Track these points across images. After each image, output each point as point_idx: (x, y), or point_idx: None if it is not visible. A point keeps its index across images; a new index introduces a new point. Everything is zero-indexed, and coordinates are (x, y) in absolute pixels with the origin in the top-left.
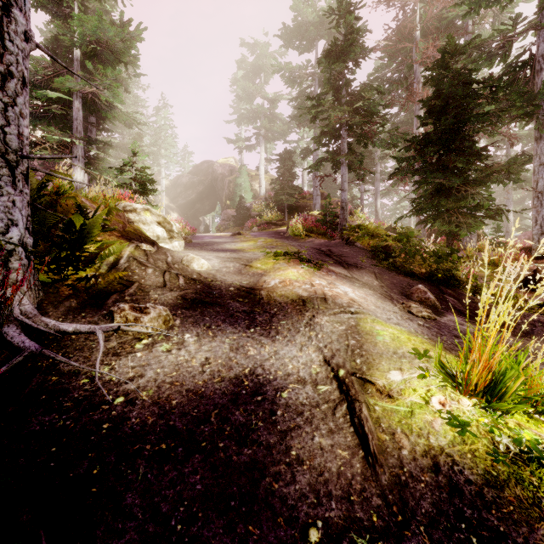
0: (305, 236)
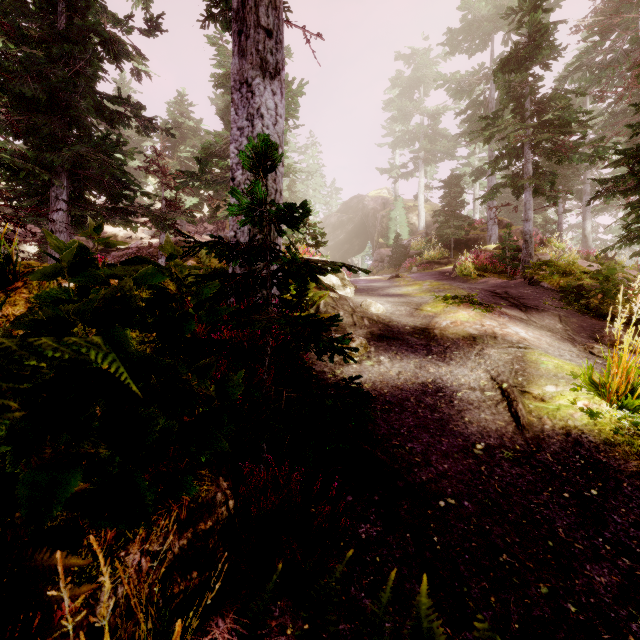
0: (477, 276)
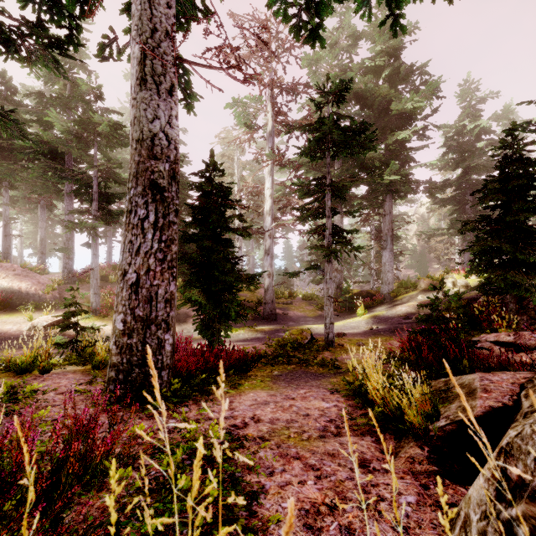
0: None
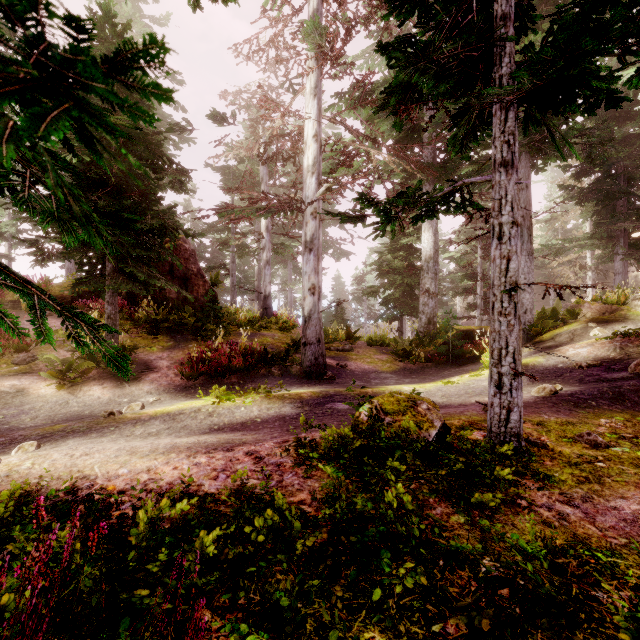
0: None
